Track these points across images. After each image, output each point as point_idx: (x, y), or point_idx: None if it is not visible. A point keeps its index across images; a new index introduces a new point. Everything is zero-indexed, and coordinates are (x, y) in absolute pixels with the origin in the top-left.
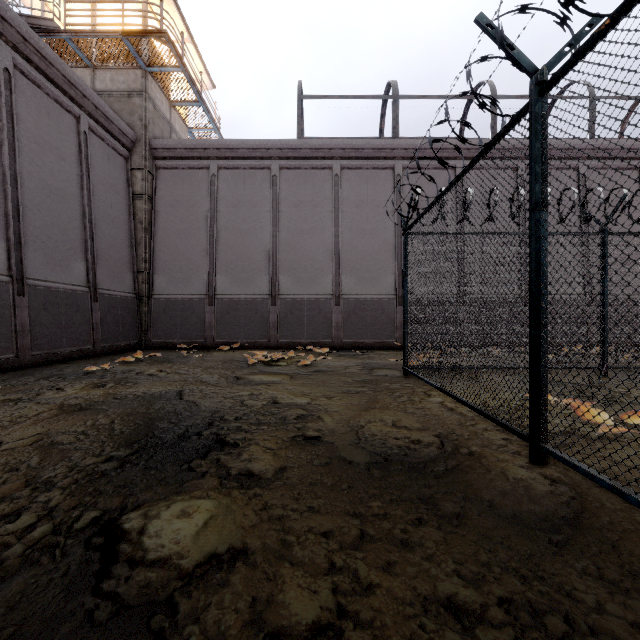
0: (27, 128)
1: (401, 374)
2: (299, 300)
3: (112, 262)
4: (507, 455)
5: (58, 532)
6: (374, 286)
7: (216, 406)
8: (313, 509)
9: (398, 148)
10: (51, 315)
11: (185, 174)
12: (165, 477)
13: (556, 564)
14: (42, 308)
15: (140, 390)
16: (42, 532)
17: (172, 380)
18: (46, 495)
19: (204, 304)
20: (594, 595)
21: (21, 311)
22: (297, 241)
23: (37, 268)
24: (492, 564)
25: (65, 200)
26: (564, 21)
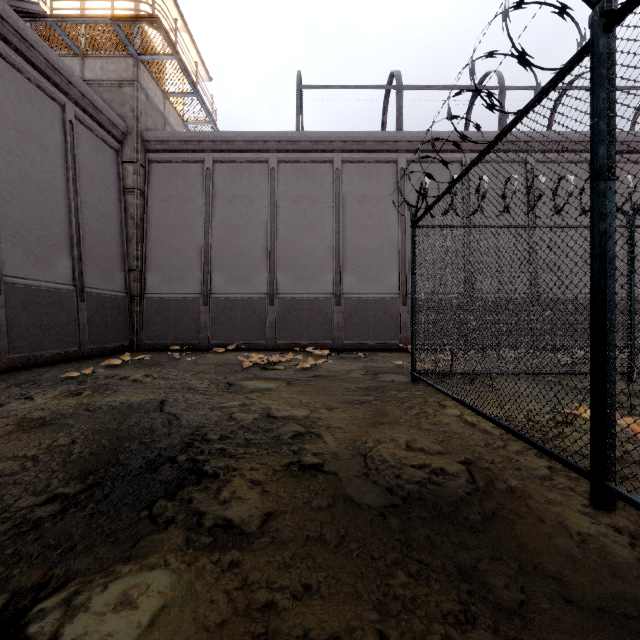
0: (5, 114)
1: (409, 380)
2: (298, 299)
3: (101, 259)
4: (558, 494)
5: None
6: (377, 285)
7: (200, 421)
8: (310, 590)
9: (402, 140)
10: (32, 315)
11: (179, 168)
12: (115, 530)
13: None
14: (21, 308)
15: (118, 399)
16: None
17: (157, 387)
18: None
19: (199, 304)
20: None
21: None
22: (296, 238)
23: (16, 265)
24: None
25: (48, 193)
26: None
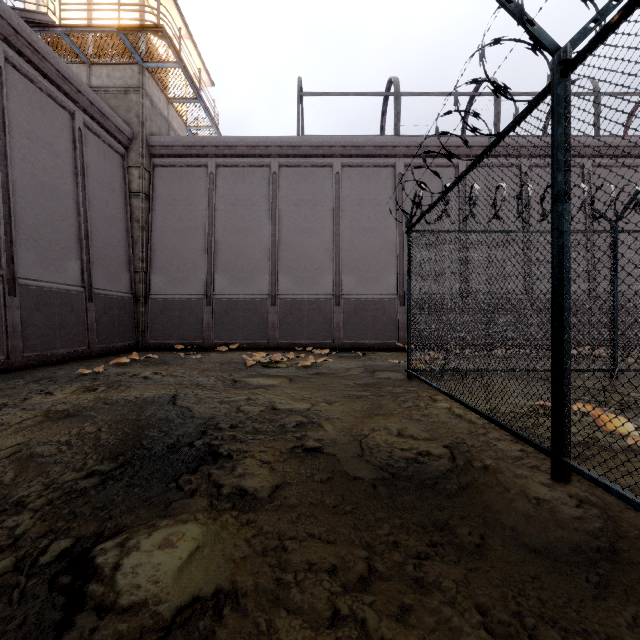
0: (19, 123)
1: (404, 377)
2: (299, 300)
3: (108, 261)
4: (525, 470)
5: (20, 568)
6: (375, 286)
7: (211, 412)
8: (313, 537)
9: (400, 145)
10: (44, 316)
11: (183, 172)
12: (149, 496)
13: (600, 612)
14: (34, 308)
15: (132, 394)
16: (1, 568)
17: (167, 383)
18: (14, 519)
19: (202, 304)
20: None
21: (12, 312)
22: (297, 240)
23: (29, 267)
24: (525, 613)
25: (59, 198)
26: None
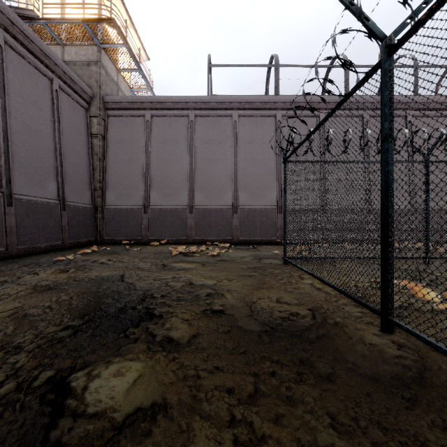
0: (14, 87)
1: (281, 262)
2: (208, 209)
3: (76, 182)
4: (363, 325)
5: (20, 389)
6: (262, 199)
7: (148, 286)
8: (218, 369)
9: (279, 102)
10: (32, 220)
11: (128, 120)
12: (106, 342)
13: (410, 417)
14: (25, 215)
15: (93, 274)
16: (7, 389)
17: (117, 267)
18: (15, 357)
19: (141, 212)
20: (444, 446)
21: (10, 217)
22: (207, 168)
23: (21, 186)
24: (359, 418)
25: (42, 138)
26: (405, 1)
